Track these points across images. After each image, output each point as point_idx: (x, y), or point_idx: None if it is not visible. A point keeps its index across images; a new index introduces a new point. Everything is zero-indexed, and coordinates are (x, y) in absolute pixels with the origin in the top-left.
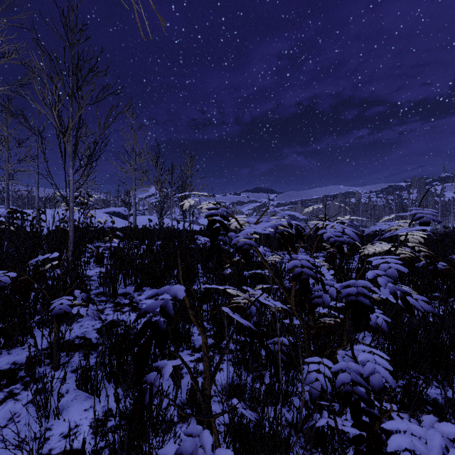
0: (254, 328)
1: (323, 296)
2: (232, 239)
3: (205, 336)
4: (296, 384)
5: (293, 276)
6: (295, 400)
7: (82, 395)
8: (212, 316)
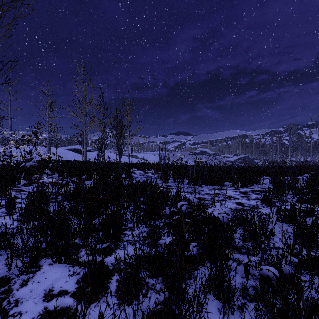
0: None
1: None
2: None
3: None
4: None
5: None
6: None
7: None
8: None
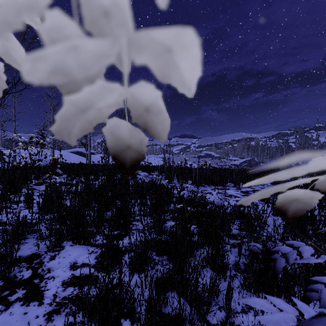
0: None
1: None
2: None
3: None
4: None
5: None
6: None
7: None
8: (148, 315)
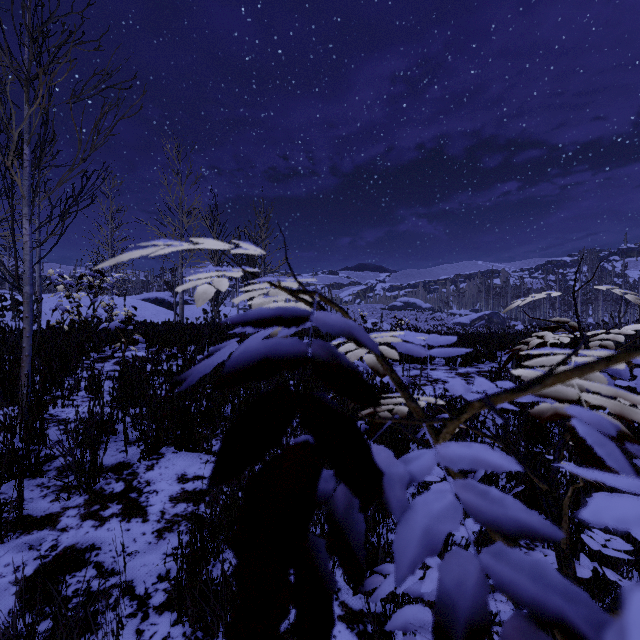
0: None
1: None
2: (393, 513)
3: None
4: None
5: None
6: None
7: None
8: None
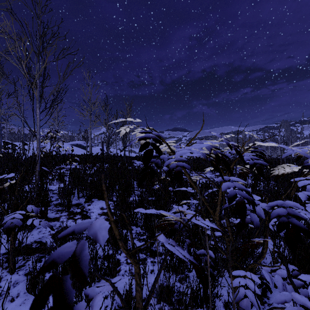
0: (193, 261)
1: (251, 215)
2: (165, 161)
3: (137, 266)
4: (217, 286)
5: (229, 198)
6: (217, 302)
7: (30, 299)
8: (144, 222)
